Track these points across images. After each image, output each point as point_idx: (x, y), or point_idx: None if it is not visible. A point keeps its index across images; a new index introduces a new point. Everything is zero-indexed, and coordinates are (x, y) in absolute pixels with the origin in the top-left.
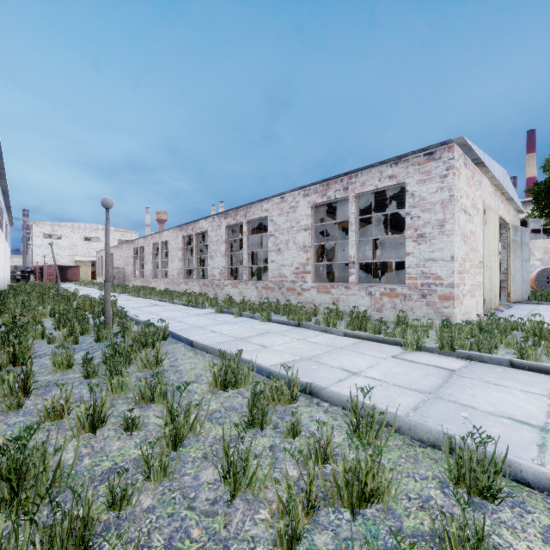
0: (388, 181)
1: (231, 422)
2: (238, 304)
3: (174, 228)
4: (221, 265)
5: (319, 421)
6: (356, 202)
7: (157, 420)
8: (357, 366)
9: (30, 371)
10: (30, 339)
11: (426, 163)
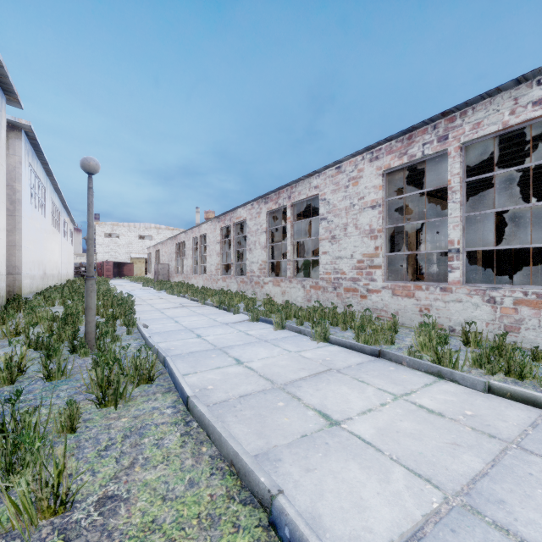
0: (531, 111)
1: None
2: (279, 312)
3: (211, 219)
4: (260, 259)
5: None
6: (461, 156)
7: None
8: None
9: None
10: None
11: None
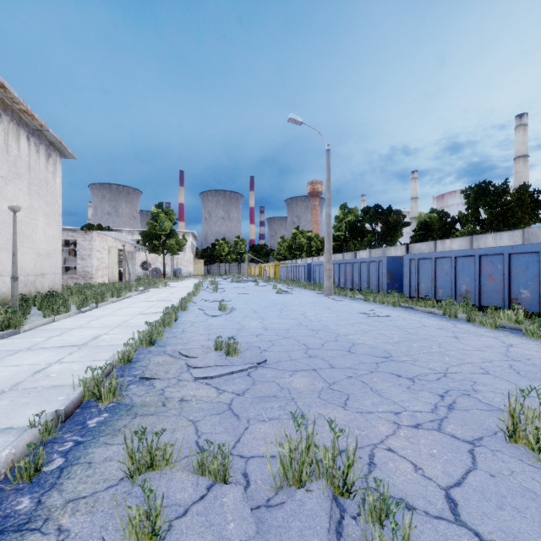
0: (70, 237)
1: None
2: None
3: None
4: None
5: None
6: None
7: None
8: None
9: None
10: None
11: (85, 235)
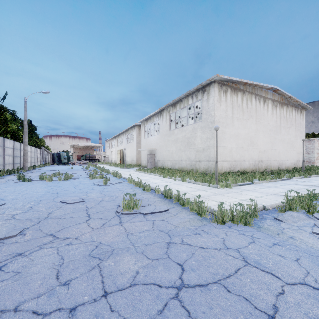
0: None
1: None
2: None
3: None
4: None
5: None
6: None
7: None
8: None
9: None
10: None
11: (309, 141)
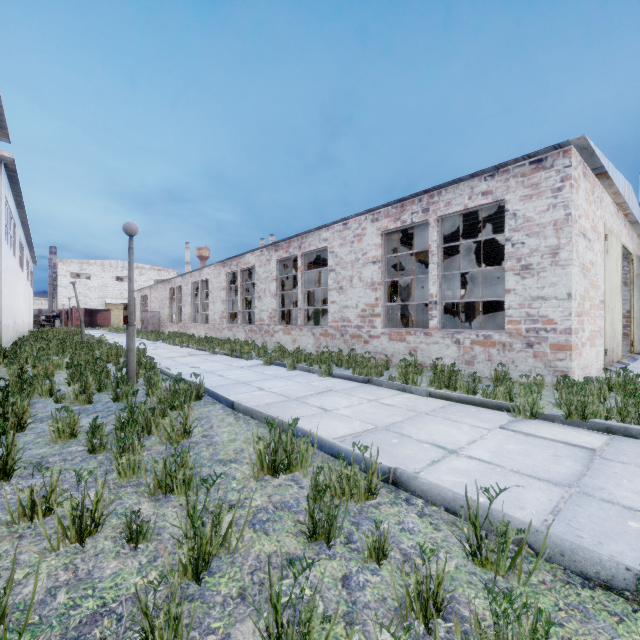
0: (481, 199)
1: (283, 529)
2: (291, 354)
3: (215, 264)
4: (270, 308)
5: (413, 531)
6: (438, 227)
7: (176, 523)
8: (454, 440)
9: (11, 445)
10: (36, 396)
11: (533, 174)
